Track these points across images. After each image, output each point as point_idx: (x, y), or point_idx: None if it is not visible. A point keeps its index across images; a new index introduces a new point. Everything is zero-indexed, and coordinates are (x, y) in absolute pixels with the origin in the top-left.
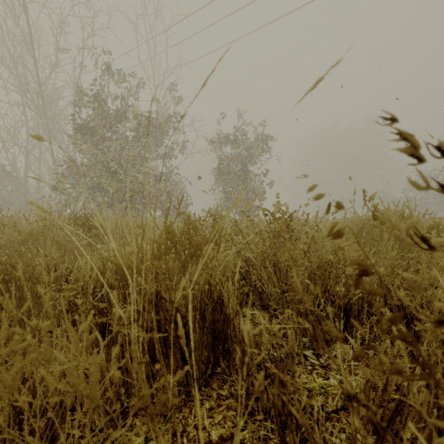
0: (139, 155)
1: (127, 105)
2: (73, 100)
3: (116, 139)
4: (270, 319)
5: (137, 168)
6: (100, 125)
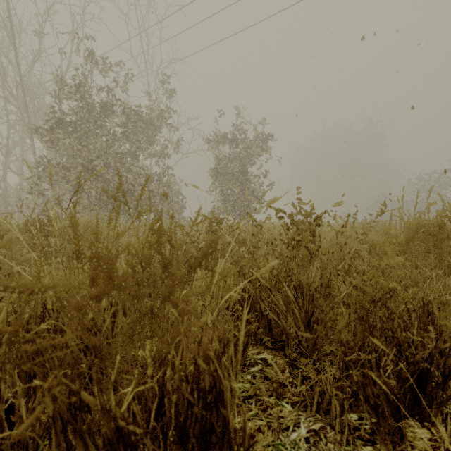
0: (130, 153)
1: (115, 98)
2: (53, 90)
3: (103, 135)
4: (289, 370)
5: (127, 168)
6: (84, 119)
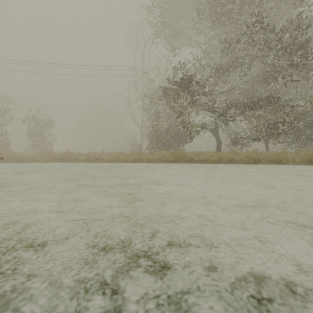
0: None
1: None
2: None
3: None
4: None
5: None
6: None
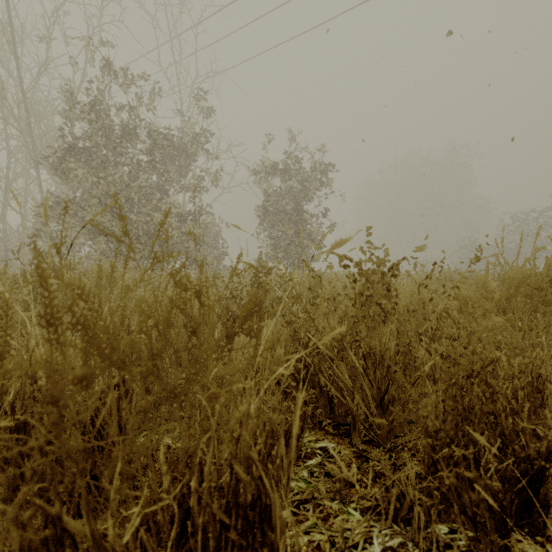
0: (158, 187)
1: (140, 119)
2: (63, 109)
3: (124, 165)
4: (356, 463)
5: (154, 205)
6: (101, 145)
